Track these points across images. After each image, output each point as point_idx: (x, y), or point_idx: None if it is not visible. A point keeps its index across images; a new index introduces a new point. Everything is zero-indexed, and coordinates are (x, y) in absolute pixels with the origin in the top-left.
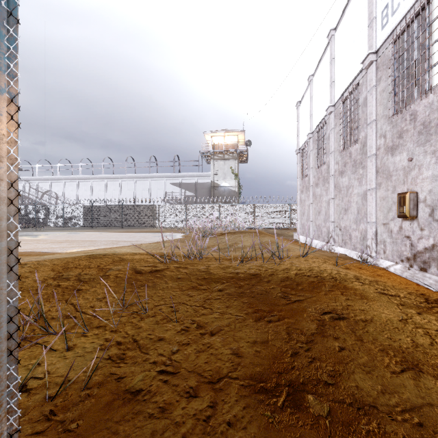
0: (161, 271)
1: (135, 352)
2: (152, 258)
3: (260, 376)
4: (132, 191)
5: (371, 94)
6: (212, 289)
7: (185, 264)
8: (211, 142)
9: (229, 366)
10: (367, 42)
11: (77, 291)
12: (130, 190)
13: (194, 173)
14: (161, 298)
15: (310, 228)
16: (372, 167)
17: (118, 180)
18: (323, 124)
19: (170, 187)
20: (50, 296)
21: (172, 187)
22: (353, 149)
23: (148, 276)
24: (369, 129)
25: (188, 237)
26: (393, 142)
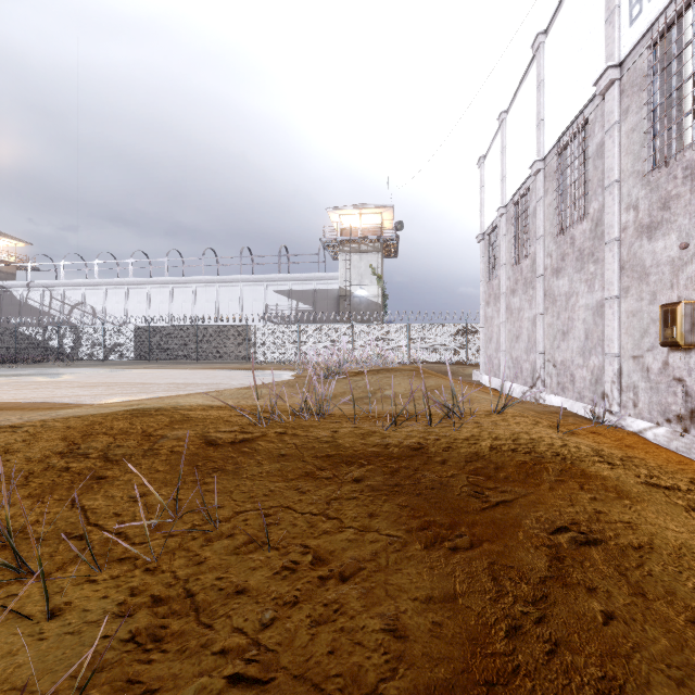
0: (251, 441)
1: (185, 623)
2: (239, 416)
3: (447, 691)
4: (213, 304)
5: (612, 136)
6: (342, 477)
7: (295, 428)
8: (338, 224)
9: (380, 664)
10: (604, 49)
11: (97, 481)
12: (209, 302)
13: (312, 274)
14: (247, 497)
15: (502, 363)
16: (613, 260)
17: (190, 285)
18: (524, 191)
19: (274, 297)
20: (46, 491)
21: (276, 297)
22: (578, 231)
23: (227, 450)
24: (608, 195)
25: (301, 379)
26: (651, 216)
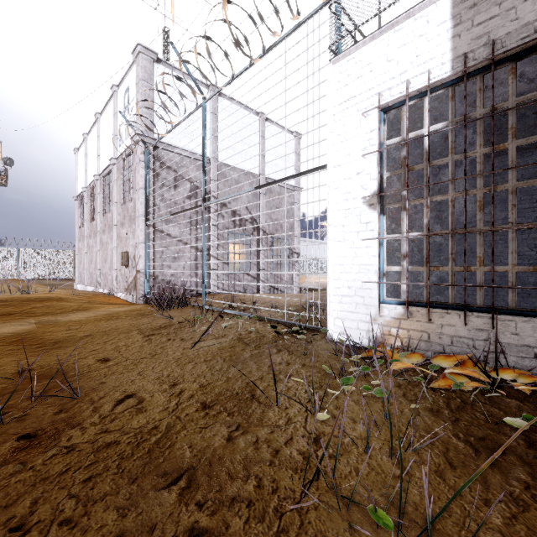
0: None
1: None
2: None
3: None
4: None
5: (115, 184)
6: None
7: None
8: None
9: None
10: (114, 148)
11: None
12: None
13: None
14: None
15: (85, 276)
16: (115, 233)
17: None
18: (94, 185)
19: None
20: None
21: None
22: (109, 216)
23: None
24: (114, 207)
25: None
26: (123, 220)
